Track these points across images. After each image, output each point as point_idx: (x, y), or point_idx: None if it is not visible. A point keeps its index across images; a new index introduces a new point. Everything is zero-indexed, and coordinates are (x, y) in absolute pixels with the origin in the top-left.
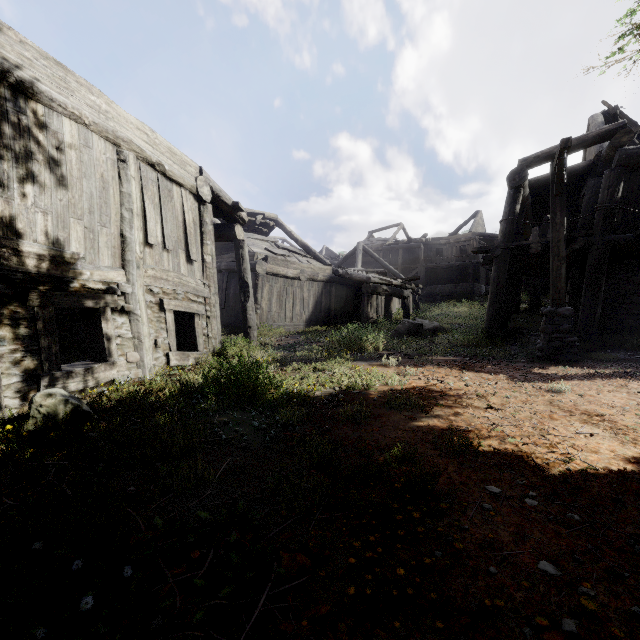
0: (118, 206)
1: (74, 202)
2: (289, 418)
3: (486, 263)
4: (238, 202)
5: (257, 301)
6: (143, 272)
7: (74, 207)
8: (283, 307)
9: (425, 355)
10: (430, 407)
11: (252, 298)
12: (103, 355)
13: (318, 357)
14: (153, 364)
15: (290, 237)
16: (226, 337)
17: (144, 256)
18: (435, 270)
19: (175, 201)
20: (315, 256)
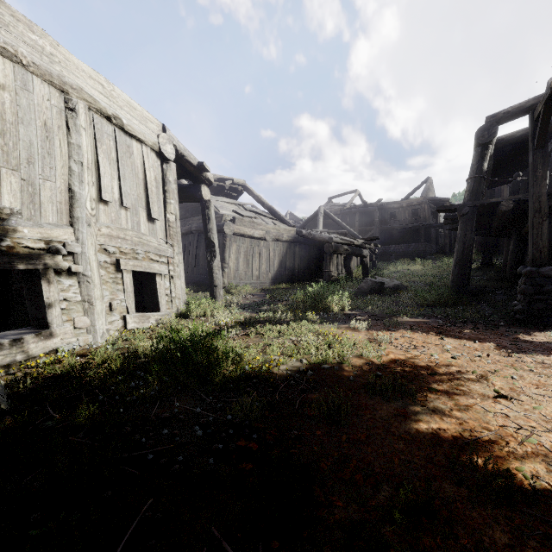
0: (65, 158)
1: (7, 150)
2: (245, 414)
3: (448, 222)
4: (203, 162)
5: (225, 260)
6: (95, 230)
7: (7, 155)
8: (250, 266)
9: (393, 316)
10: (423, 394)
11: (218, 257)
12: (44, 321)
13: (283, 318)
14: (106, 329)
15: (257, 201)
16: (195, 295)
17: (98, 213)
18: (389, 231)
19: (135, 157)
20: (280, 218)
